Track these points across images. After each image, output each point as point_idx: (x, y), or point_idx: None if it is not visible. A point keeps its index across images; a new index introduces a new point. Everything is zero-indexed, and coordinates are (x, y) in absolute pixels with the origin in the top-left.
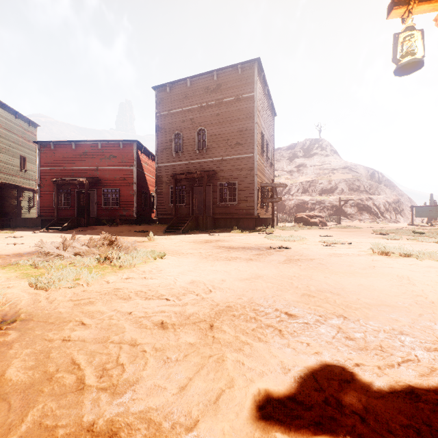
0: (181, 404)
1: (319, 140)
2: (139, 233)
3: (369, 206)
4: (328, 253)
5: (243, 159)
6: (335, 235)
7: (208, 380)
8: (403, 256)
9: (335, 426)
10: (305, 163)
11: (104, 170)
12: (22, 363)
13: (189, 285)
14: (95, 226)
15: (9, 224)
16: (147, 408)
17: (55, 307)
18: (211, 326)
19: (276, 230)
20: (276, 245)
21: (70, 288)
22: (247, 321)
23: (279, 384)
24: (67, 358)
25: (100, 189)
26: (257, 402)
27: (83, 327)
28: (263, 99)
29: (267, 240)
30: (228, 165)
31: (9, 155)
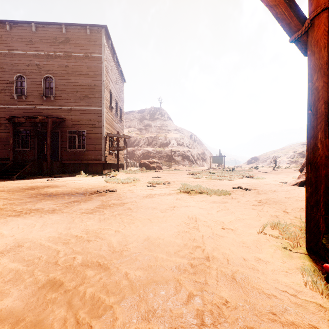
0: None
1: (160, 109)
2: None
3: (188, 156)
4: (146, 194)
5: (92, 111)
6: (164, 176)
7: None
8: (199, 193)
9: None
10: (151, 124)
11: None
12: None
13: None
14: None
15: None
16: None
17: None
18: None
19: (120, 174)
20: (107, 188)
21: None
22: None
23: None
24: None
25: None
26: None
27: None
28: (112, 64)
29: (103, 183)
30: (77, 115)
31: None
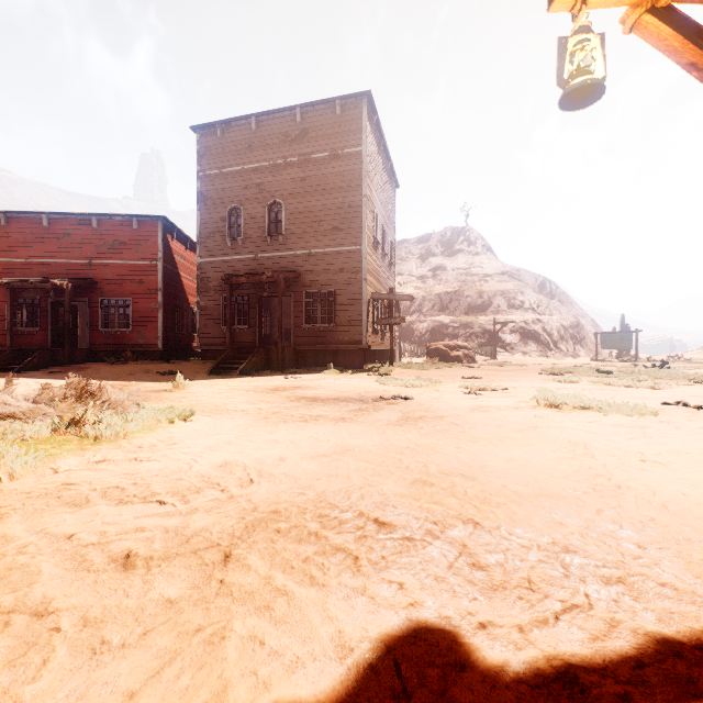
0: None
1: (466, 230)
2: (164, 375)
3: (537, 332)
4: (470, 406)
5: (344, 254)
6: (486, 376)
7: (172, 694)
8: (580, 408)
9: None
10: (445, 264)
11: (103, 265)
12: None
13: (218, 470)
14: (85, 365)
15: None
16: None
17: None
18: (226, 557)
19: (396, 370)
20: (392, 393)
21: None
22: (301, 540)
23: (323, 689)
24: None
25: (95, 299)
26: None
27: None
28: (377, 159)
29: (378, 386)
30: (319, 264)
31: None
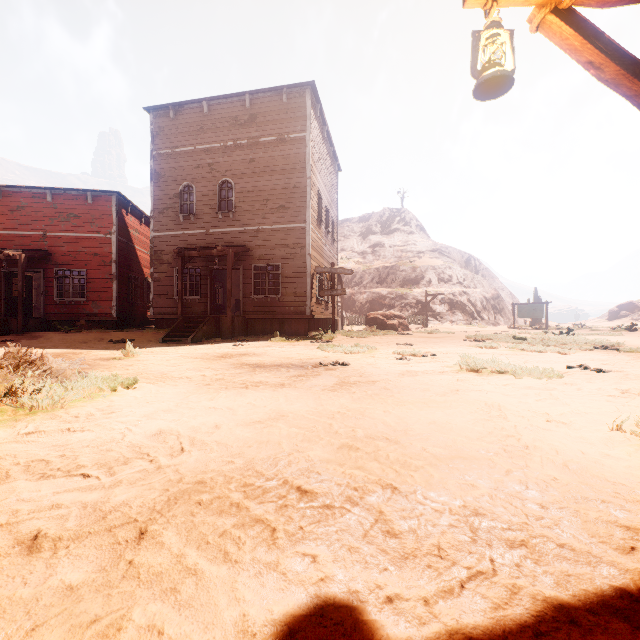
0: None
1: (402, 211)
2: (117, 343)
3: (463, 303)
4: (401, 371)
5: (290, 231)
6: (417, 342)
7: None
8: (497, 372)
9: None
10: (383, 242)
11: (58, 237)
12: None
13: (151, 439)
14: (38, 333)
15: None
16: None
17: None
18: (140, 534)
19: (337, 337)
20: (331, 360)
21: None
22: (222, 512)
23: None
24: None
25: (50, 269)
26: None
27: None
28: (321, 144)
29: (320, 352)
30: (267, 239)
31: None
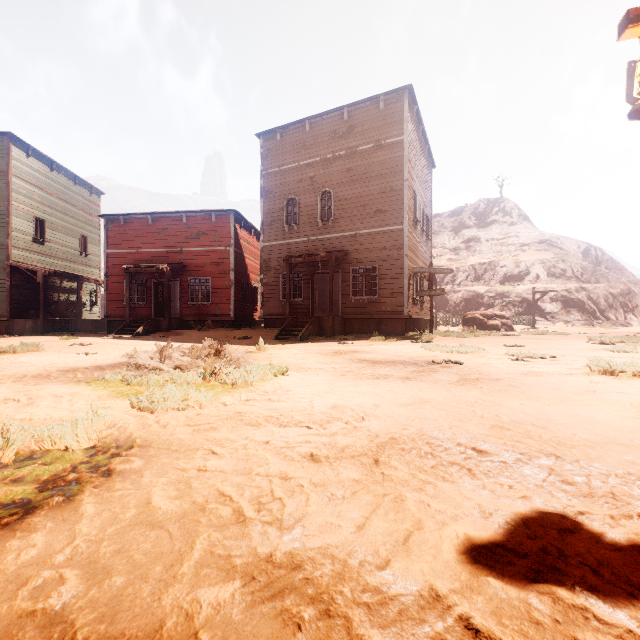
0: (363, 543)
1: (501, 201)
2: (240, 340)
3: (580, 300)
4: (521, 371)
5: (387, 234)
6: (528, 344)
7: (389, 521)
8: (639, 376)
9: (560, 575)
10: (478, 236)
11: (190, 252)
12: (164, 492)
13: (332, 410)
14: (179, 331)
15: (67, 327)
16: (325, 545)
17: (172, 433)
18: (375, 461)
19: (436, 337)
20: (441, 358)
21: (179, 410)
22: (421, 457)
23: (480, 530)
24: (211, 489)
25: (185, 279)
26: (456, 546)
27: (215, 457)
28: (417, 144)
29: (425, 351)
30: (364, 243)
31: (67, 234)
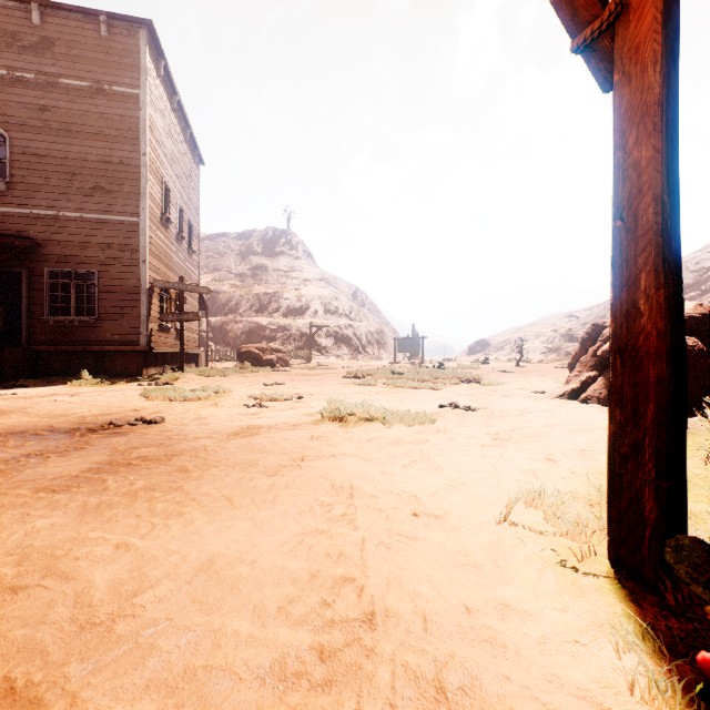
0: None
1: (288, 233)
2: None
3: (349, 336)
4: (238, 428)
5: (113, 225)
6: (291, 381)
7: None
8: (366, 420)
9: None
10: (266, 264)
11: None
12: None
13: None
14: None
15: None
16: None
17: None
18: None
19: (186, 377)
20: (140, 414)
21: None
22: None
23: None
24: None
25: None
26: None
27: None
28: (169, 117)
29: (136, 402)
30: (73, 233)
31: None
